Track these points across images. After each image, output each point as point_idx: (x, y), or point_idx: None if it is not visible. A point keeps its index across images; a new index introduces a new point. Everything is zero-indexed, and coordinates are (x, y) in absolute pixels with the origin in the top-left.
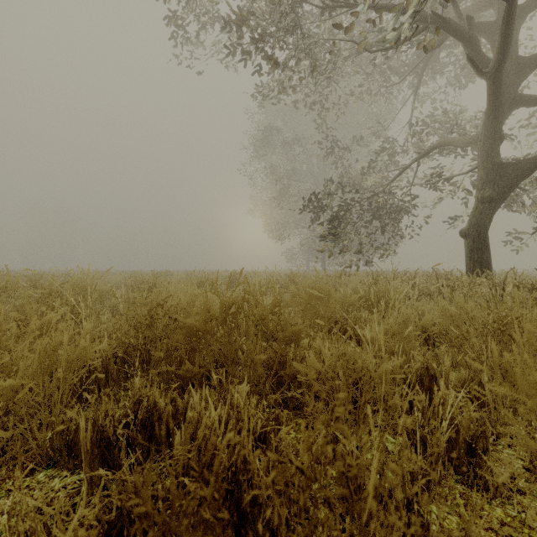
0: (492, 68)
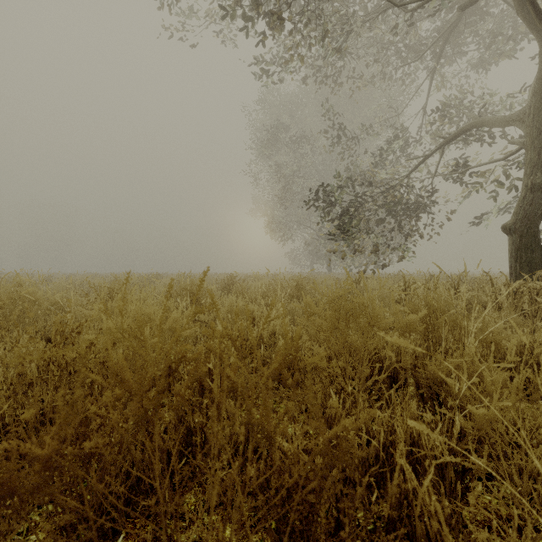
0: None
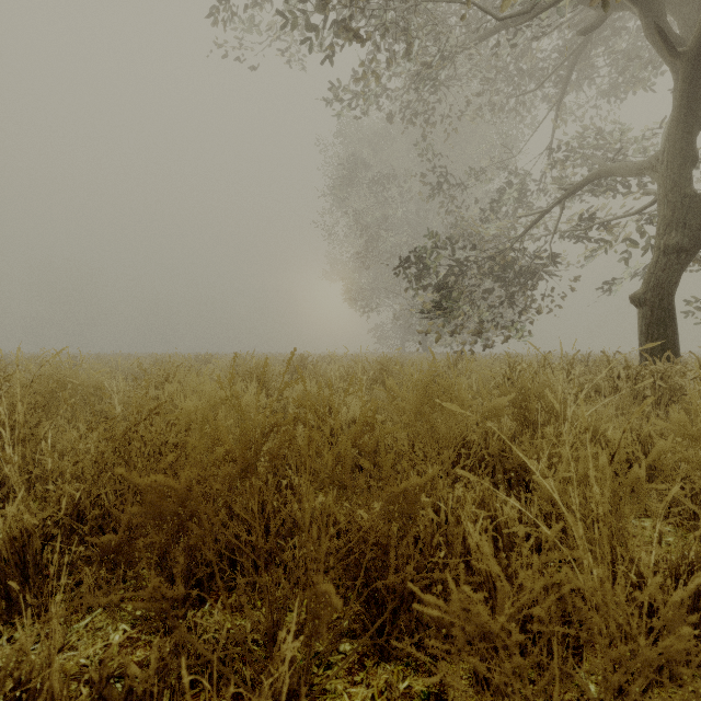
0: (690, 47)
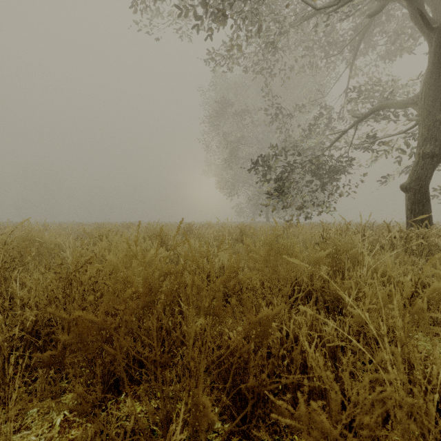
0: (440, 24)
